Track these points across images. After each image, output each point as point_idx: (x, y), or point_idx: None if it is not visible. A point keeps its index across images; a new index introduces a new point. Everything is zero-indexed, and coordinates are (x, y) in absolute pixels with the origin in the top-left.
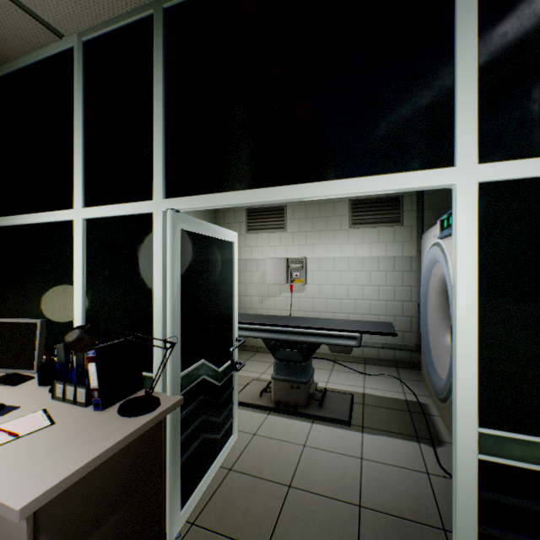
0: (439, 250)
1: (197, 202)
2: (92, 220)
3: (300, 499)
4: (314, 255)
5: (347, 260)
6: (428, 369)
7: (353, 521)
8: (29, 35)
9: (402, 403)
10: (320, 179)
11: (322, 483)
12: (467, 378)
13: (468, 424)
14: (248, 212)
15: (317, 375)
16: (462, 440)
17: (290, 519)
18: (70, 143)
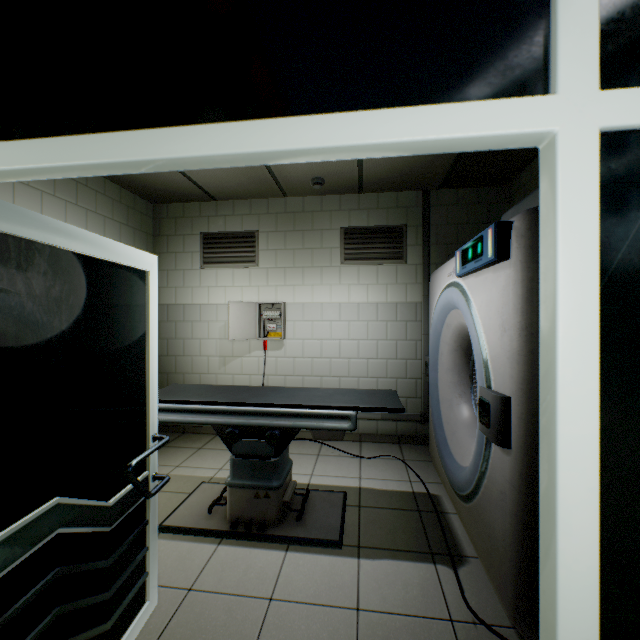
0: (458, 292)
1: None
2: None
3: None
4: (296, 299)
5: (338, 306)
6: (441, 450)
7: None
8: None
9: (408, 499)
10: (273, 116)
11: None
12: (580, 550)
13: None
14: (204, 237)
15: (298, 465)
16: None
17: None
18: None
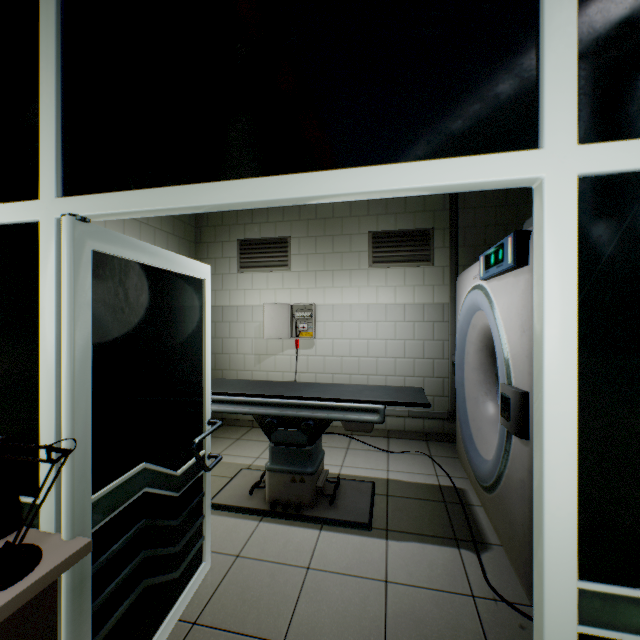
0: (482, 294)
1: (116, 203)
2: None
3: None
4: (326, 301)
5: (366, 307)
6: (466, 445)
7: None
8: None
9: (435, 491)
10: (322, 167)
11: (332, 631)
12: (562, 501)
13: (563, 578)
14: (240, 244)
15: (329, 457)
16: (554, 605)
17: None
18: None
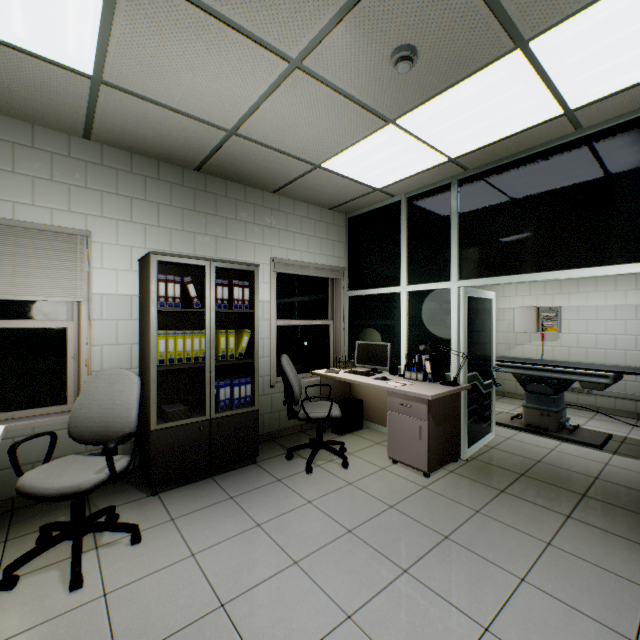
0: None
1: (479, 282)
2: (411, 292)
3: (546, 466)
4: (570, 303)
5: (613, 308)
6: None
7: (587, 480)
8: (379, 199)
9: None
10: (557, 269)
11: (565, 465)
12: None
13: None
14: None
15: (571, 419)
16: None
17: (538, 470)
18: (397, 251)
